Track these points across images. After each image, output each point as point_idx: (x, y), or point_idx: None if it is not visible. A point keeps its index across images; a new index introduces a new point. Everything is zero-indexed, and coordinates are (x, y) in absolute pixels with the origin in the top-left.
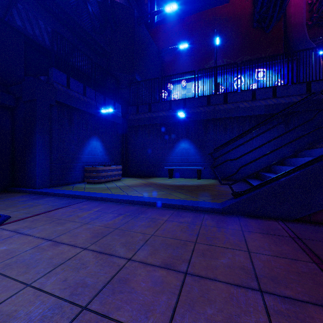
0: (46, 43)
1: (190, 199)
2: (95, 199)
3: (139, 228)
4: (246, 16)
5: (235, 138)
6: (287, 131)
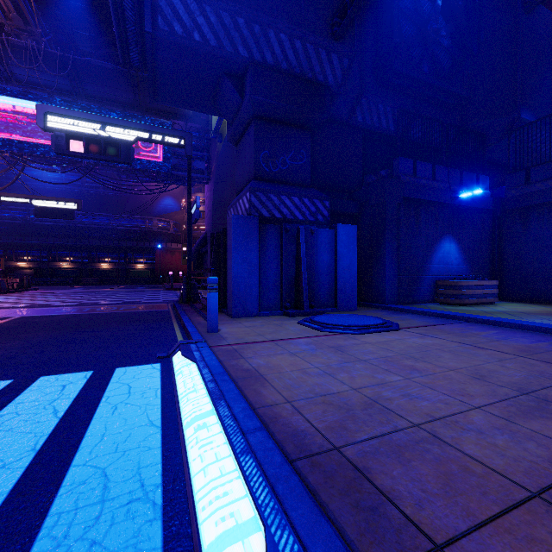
0: (382, 126)
1: None
2: (477, 322)
3: None
4: None
5: None
6: None
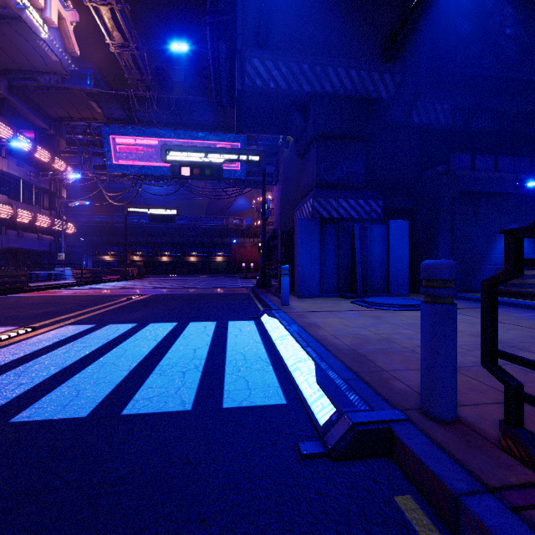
0: (441, 123)
1: None
2: (524, 307)
3: None
4: None
5: None
6: None
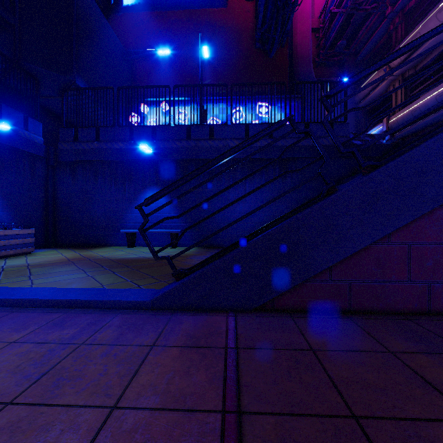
0: None
1: (116, 286)
2: None
3: None
4: (247, 32)
5: (177, 181)
6: (248, 174)
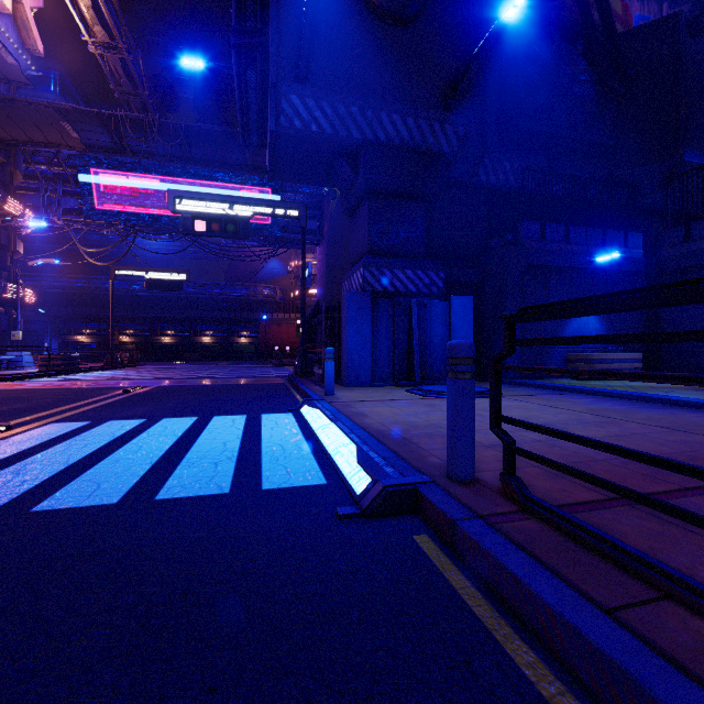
0: (511, 184)
1: None
2: (587, 393)
3: (644, 414)
4: None
5: None
6: None
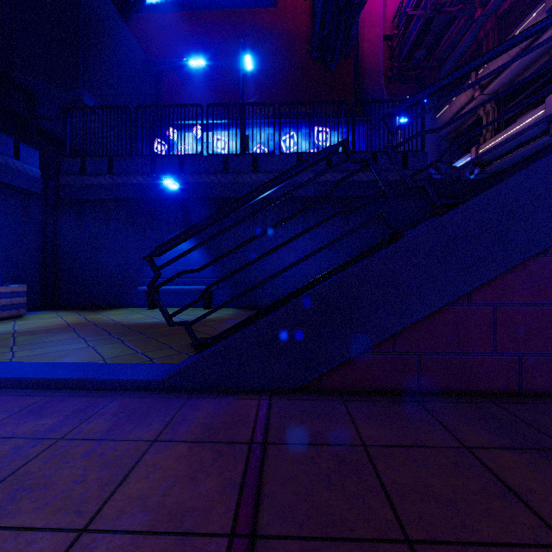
0: None
1: (122, 359)
2: None
3: None
4: (302, 38)
5: (197, 224)
6: (290, 215)
